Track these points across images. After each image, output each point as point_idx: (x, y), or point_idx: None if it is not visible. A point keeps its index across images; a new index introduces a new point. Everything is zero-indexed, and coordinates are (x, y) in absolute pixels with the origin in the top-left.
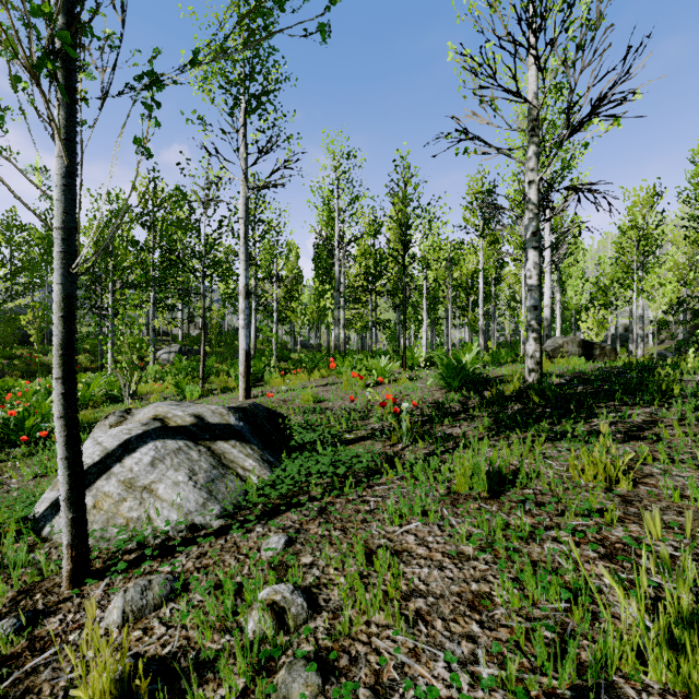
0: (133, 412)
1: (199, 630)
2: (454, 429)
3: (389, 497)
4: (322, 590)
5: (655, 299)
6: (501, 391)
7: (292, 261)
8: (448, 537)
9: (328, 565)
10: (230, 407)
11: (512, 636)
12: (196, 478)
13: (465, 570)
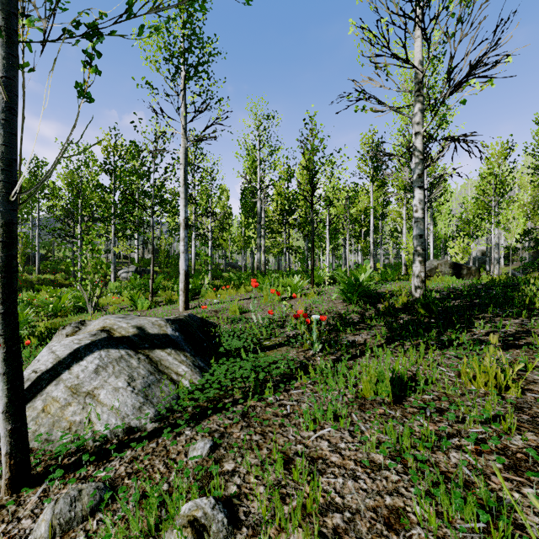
0: (87, 323)
1: None
2: (356, 337)
3: (303, 401)
4: (243, 501)
5: (510, 230)
6: (393, 304)
7: (224, 201)
8: (359, 444)
9: (248, 472)
10: (168, 319)
11: None
12: (134, 384)
13: (378, 481)
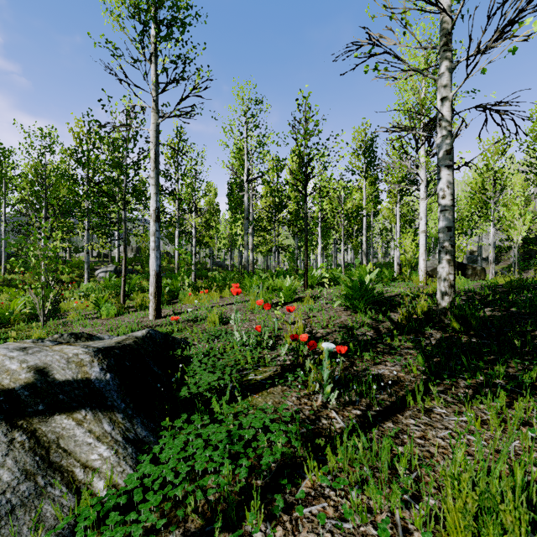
0: None
1: None
2: (380, 369)
3: None
4: None
5: (516, 227)
6: (417, 316)
7: (211, 198)
8: None
9: None
10: (99, 351)
11: None
12: None
13: None
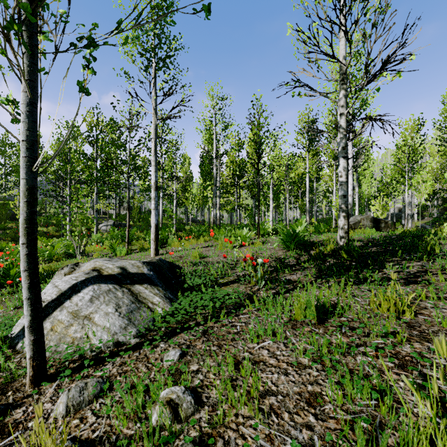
0: (80, 265)
1: (119, 419)
2: (292, 276)
3: (250, 323)
4: (205, 390)
5: (420, 191)
6: (322, 251)
7: (186, 167)
8: (290, 352)
9: (208, 371)
10: (144, 262)
11: (338, 425)
12: (120, 310)
13: (303, 376)
